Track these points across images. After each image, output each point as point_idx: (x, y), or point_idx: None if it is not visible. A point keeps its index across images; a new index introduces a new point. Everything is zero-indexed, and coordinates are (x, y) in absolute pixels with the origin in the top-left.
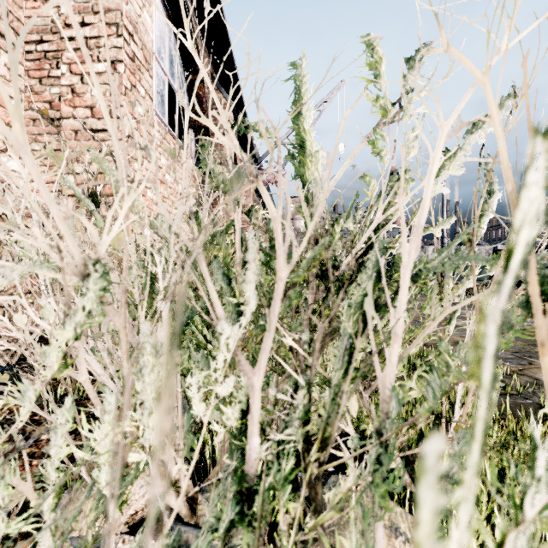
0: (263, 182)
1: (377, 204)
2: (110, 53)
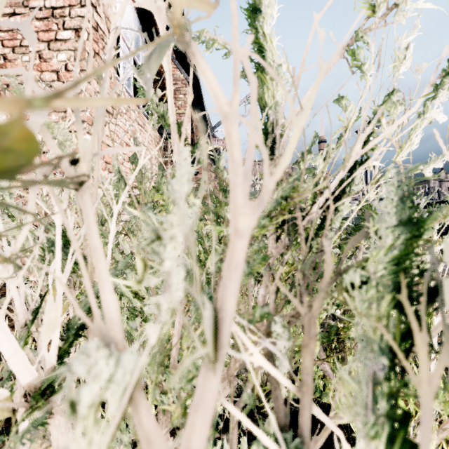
0: (215, 148)
1: (337, 147)
2: (74, 22)
